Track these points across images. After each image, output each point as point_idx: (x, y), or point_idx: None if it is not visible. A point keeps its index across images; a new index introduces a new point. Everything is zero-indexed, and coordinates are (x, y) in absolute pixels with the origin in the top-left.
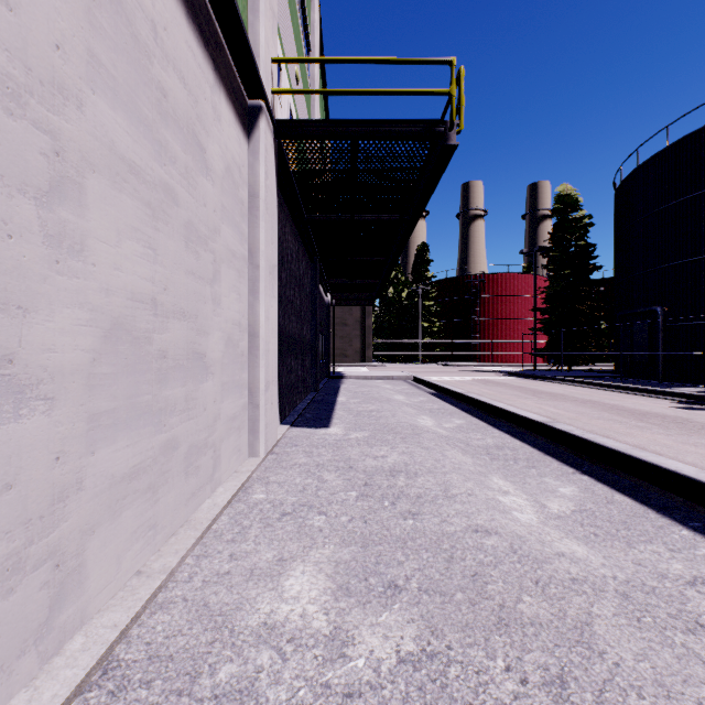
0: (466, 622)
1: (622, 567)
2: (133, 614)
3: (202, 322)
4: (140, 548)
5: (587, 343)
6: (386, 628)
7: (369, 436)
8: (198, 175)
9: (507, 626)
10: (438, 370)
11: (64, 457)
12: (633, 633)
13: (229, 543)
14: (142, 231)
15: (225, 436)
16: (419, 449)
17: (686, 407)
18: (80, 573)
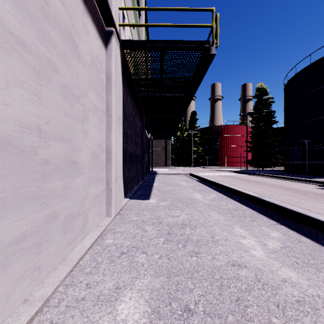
0: None
1: (319, 286)
2: None
3: (75, 143)
4: (26, 284)
5: (271, 157)
6: None
7: (169, 204)
8: (73, 59)
9: None
10: (201, 170)
11: None
12: None
13: (87, 275)
14: (28, 84)
15: (91, 207)
16: (195, 212)
17: (323, 188)
18: None
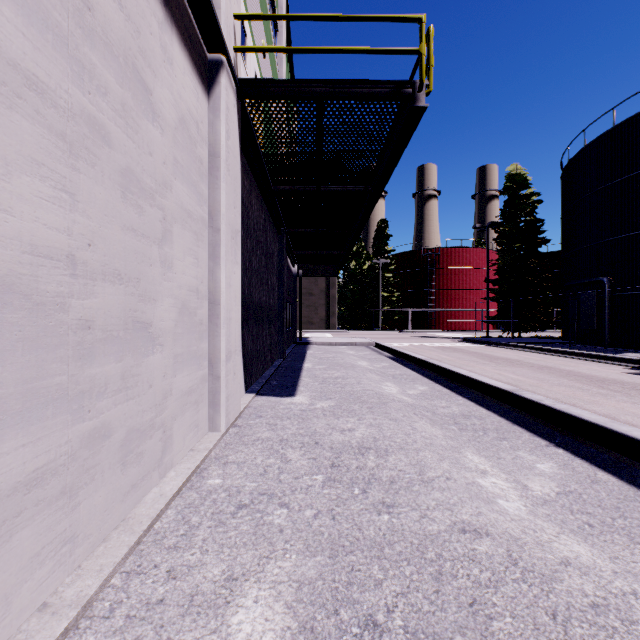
0: None
1: (635, 574)
2: None
3: (146, 286)
4: (46, 572)
5: (536, 311)
6: None
7: (335, 406)
8: (141, 118)
9: None
10: (398, 336)
11: None
12: None
13: (170, 551)
14: (50, 168)
15: (178, 413)
16: (387, 421)
17: (639, 372)
18: None
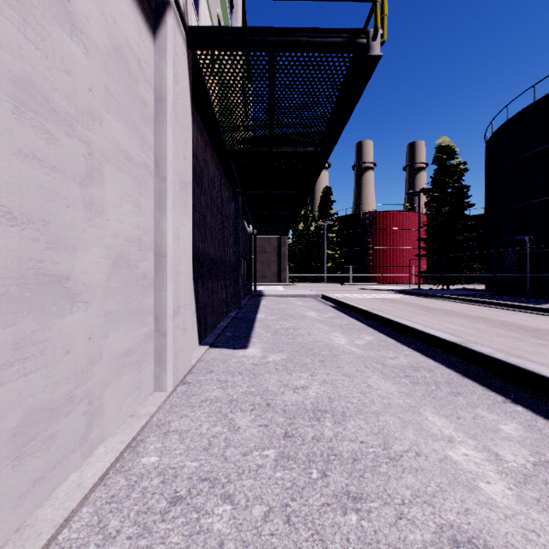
0: None
1: None
2: None
3: (60, 231)
4: None
5: (463, 266)
6: None
7: (287, 359)
8: (51, 23)
9: None
10: (341, 289)
11: None
12: None
13: None
14: None
15: (112, 378)
16: (340, 377)
17: None
18: None
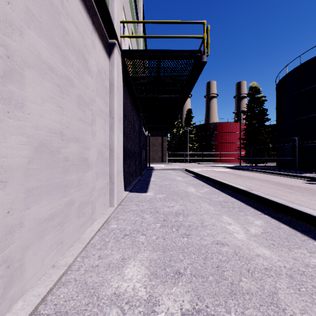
0: (215, 292)
1: (287, 261)
2: (49, 288)
3: (86, 143)
4: (54, 253)
5: (263, 153)
6: (175, 296)
7: (165, 197)
8: (84, 73)
9: (235, 294)
10: (196, 166)
11: (12, 211)
12: (298, 297)
13: (98, 250)
14: (55, 99)
15: (97, 197)
16: (188, 203)
17: (310, 182)
18: (21, 269)
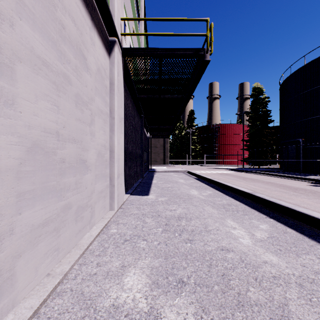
0: (221, 304)
1: (296, 268)
2: (42, 300)
3: (84, 144)
4: (49, 261)
5: (267, 155)
6: (178, 307)
7: (167, 200)
8: (82, 71)
9: (243, 306)
10: (199, 168)
11: (1, 217)
12: (310, 309)
13: (97, 257)
14: (50, 96)
15: (97, 201)
16: (191, 206)
17: (315, 185)
18: (12, 279)
